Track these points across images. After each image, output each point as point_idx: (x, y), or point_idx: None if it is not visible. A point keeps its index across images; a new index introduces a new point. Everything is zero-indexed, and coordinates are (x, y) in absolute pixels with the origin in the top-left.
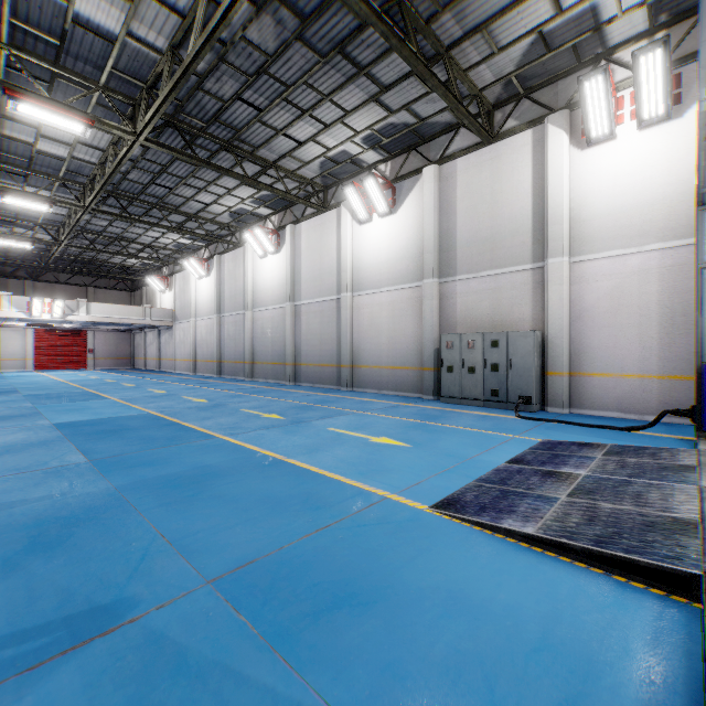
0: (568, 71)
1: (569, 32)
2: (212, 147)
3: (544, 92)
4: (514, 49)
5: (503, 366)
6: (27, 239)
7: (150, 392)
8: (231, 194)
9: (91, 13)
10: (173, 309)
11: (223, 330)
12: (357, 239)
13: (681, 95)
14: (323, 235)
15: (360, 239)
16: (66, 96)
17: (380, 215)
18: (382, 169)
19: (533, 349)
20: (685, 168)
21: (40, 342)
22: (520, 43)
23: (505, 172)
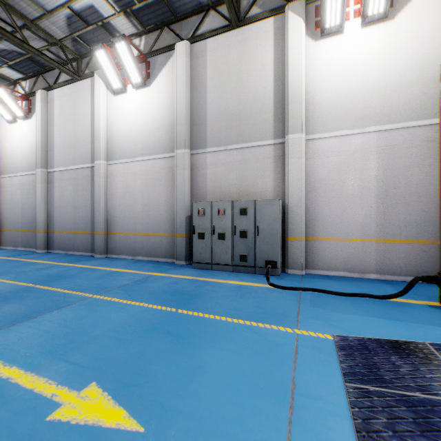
0: None
1: None
2: None
3: None
4: None
5: (251, 233)
6: None
7: None
8: None
9: None
10: None
11: None
12: (112, 109)
13: (393, 1)
14: (77, 103)
15: (114, 109)
16: None
17: (133, 86)
18: (136, 43)
19: (278, 216)
20: (397, 63)
21: None
22: None
23: (250, 55)
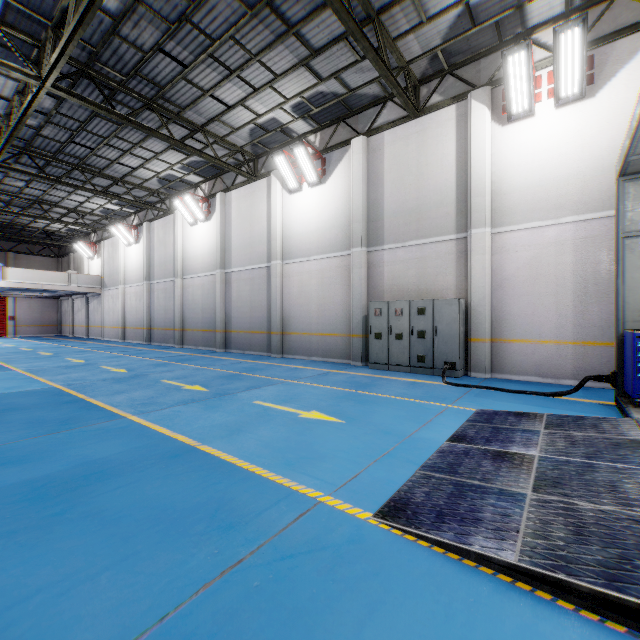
0: (490, 49)
1: (494, 8)
2: (134, 104)
3: (467, 69)
4: (442, 20)
5: (429, 333)
6: None
7: (66, 361)
8: (158, 159)
9: None
10: (102, 276)
11: (153, 297)
12: (287, 208)
13: (594, 76)
14: (254, 203)
15: (290, 208)
16: None
17: (309, 185)
18: (311, 139)
19: (458, 316)
20: (598, 145)
21: None
22: (447, 15)
23: (431, 145)
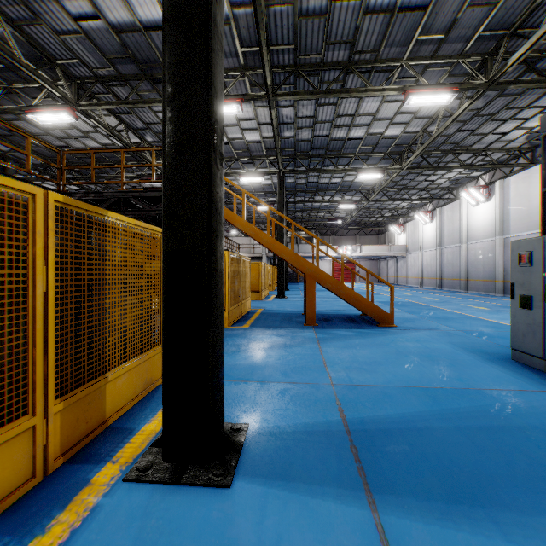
0: None
1: None
2: (440, 155)
3: None
4: None
5: None
6: (338, 219)
7: (402, 294)
8: (450, 172)
9: (389, 133)
10: (406, 245)
11: (443, 257)
12: None
13: None
14: (530, 184)
15: None
16: (371, 161)
17: None
18: None
19: None
20: None
21: (335, 267)
22: None
23: None
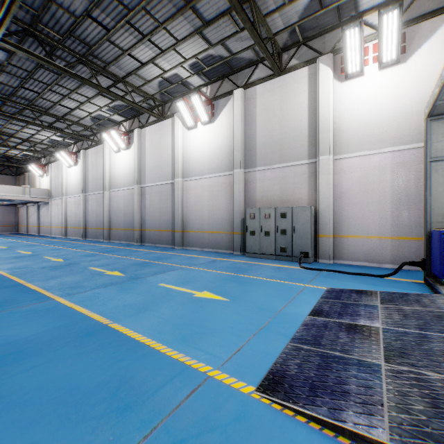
0: (332, 27)
1: None
2: (70, 59)
3: (316, 41)
4: (299, 3)
5: (289, 231)
6: None
7: (17, 253)
8: (90, 102)
9: None
10: (49, 189)
11: (87, 205)
12: (186, 140)
13: (406, 47)
14: (162, 137)
15: (188, 140)
16: None
17: (202, 123)
18: (204, 91)
19: (310, 219)
20: (408, 97)
21: None
22: None
23: (290, 96)
